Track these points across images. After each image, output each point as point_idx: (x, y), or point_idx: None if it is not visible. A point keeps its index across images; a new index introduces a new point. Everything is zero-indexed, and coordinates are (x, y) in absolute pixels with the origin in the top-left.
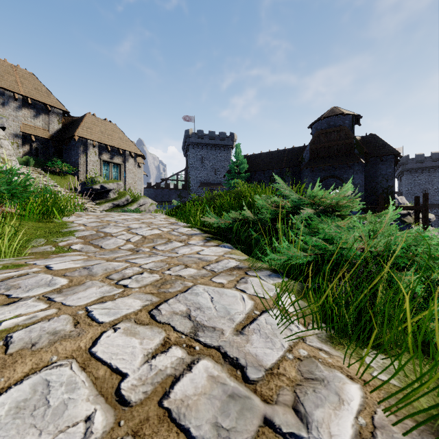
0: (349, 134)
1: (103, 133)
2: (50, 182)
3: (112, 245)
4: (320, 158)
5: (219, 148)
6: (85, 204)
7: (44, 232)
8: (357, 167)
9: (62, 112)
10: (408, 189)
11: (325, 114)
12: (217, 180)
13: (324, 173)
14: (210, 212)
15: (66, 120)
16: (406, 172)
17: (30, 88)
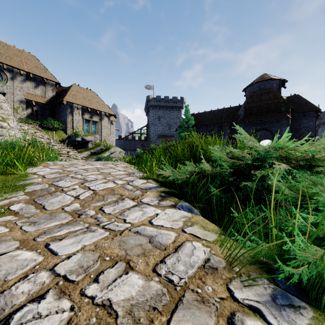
0: (277, 95)
1: (85, 98)
2: (45, 135)
3: (57, 205)
4: (253, 114)
5: (172, 109)
6: (69, 152)
7: None
8: (284, 121)
9: (55, 84)
10: None
11: (256, 79)
12: (170, 133)
13: (256, 127)
14: (166, 164)
15: (58, 89)
16: (322, 125)
17: (32, 66)
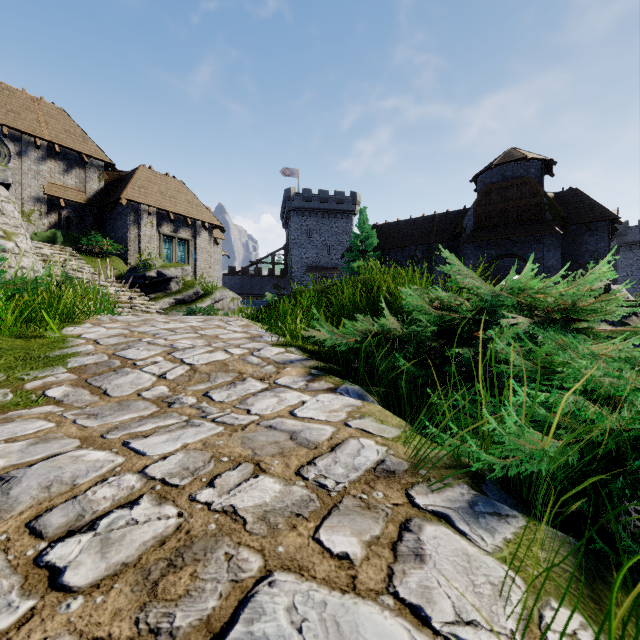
0: (536, 190)
1: (164, 194)
2: (85, 267)
3: (128, 388)
4: (490, 227)
5: (334, 215)
6: (133, 300)
7: (14, 359)
8: (550, 239)
9: (105, 165)
10: (627, 274)
11: (497, 159)
12: (331, 263)
13: (497, 251)
14: (320, 319)
15: (111, 176)
16: (624, 248)
17: (58, 131)
